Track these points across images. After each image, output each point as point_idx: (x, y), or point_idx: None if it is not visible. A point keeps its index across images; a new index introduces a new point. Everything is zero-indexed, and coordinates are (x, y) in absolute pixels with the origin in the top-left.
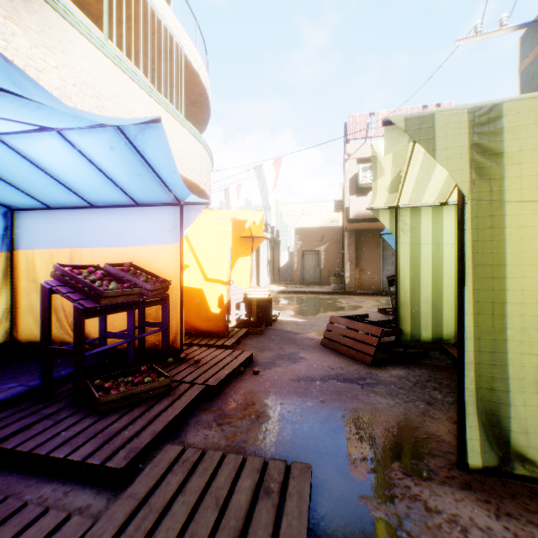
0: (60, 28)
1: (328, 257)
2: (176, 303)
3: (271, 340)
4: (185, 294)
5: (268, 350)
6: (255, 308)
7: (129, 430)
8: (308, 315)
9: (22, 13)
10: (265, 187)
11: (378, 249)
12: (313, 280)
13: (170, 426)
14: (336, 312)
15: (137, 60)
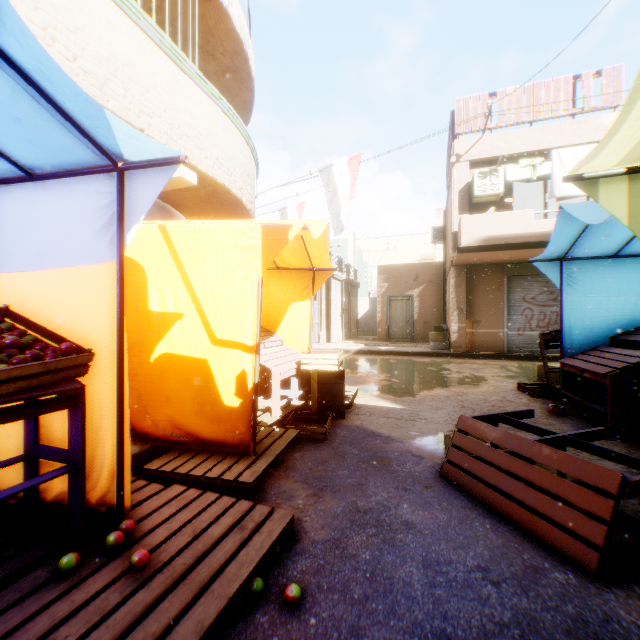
0: None
1: (423, 304)
2: (113, 402)
3: (340, 456)
4: (175, 369)
5: (332, 490)
6: (315, 388)
7: None
8: (404, 395)
9: None
10: (335, 197)
11: (501, 291)
12: (404, 335)
13: None
14: (448, 389)
15: None
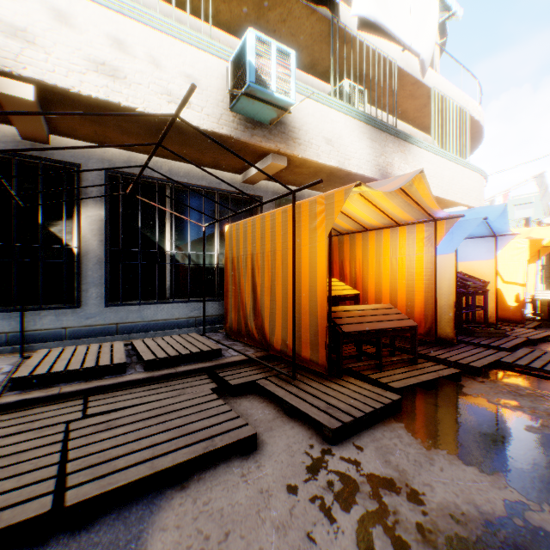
0: (417, 153)
1: None
2: (490, 295)
3: None
4: None
5: None
6: (542, 308)
7: (496, 342)
8: None
9: (407, 157)
10: (547, 193)
11: None
12: None
13: (515, 346)
14: None
15: (428, 130)
